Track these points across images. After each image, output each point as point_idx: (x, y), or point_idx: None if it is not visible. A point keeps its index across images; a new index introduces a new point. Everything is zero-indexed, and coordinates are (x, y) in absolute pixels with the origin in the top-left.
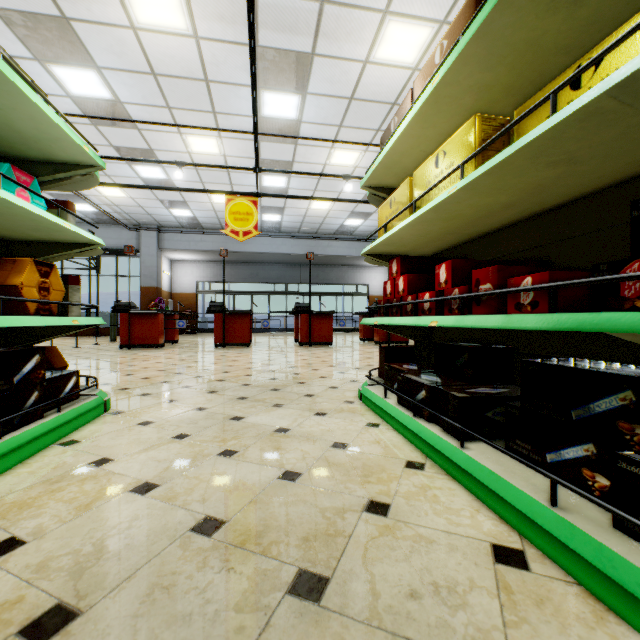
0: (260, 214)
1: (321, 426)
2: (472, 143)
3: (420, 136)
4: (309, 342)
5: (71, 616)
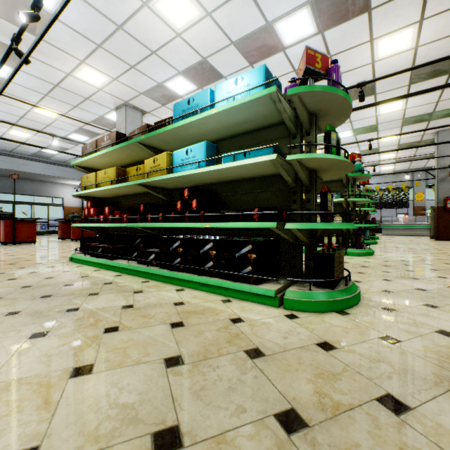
0: None
1: (54, 269)
2: (115, 174)
3: (100, 159)
4: (14, 241)
5: (1, 297)
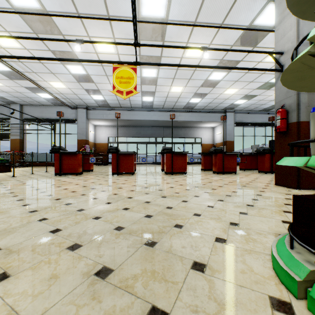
0: (141, 97)
1: None
2: None
3: None
4: (171, 172)
5: None
